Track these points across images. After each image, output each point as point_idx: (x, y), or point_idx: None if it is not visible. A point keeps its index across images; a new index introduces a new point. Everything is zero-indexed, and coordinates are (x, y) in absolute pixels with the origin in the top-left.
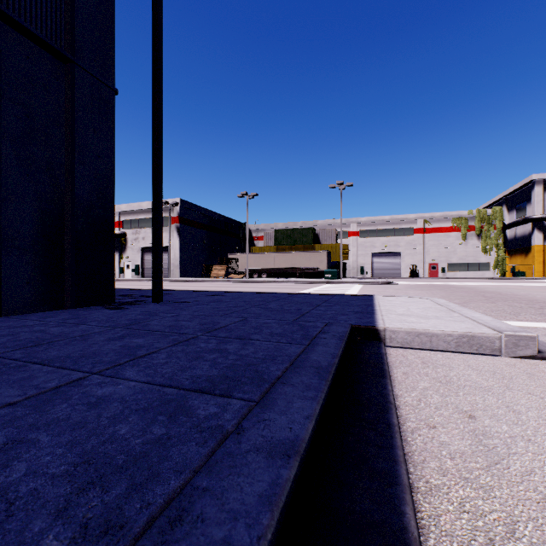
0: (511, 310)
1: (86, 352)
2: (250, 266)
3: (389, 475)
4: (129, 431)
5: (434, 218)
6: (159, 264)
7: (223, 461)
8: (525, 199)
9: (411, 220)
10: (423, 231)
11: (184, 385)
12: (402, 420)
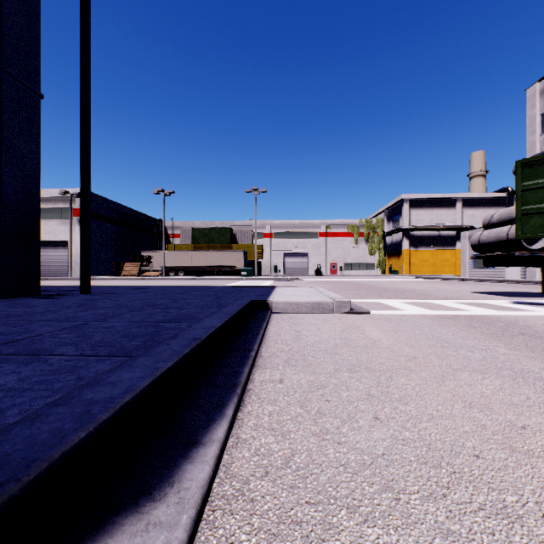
0: (364, 294)
1: (68, 316)
2: (166, 264)
3: (252, 342)
4: (137, 331)
5: (334, 225)
6: (88, 259)
7: (186, 330)
8: (398, 213)
9: (316, 225)
10: (326, 235)
11: (153, 321)
12: (267, 334)
